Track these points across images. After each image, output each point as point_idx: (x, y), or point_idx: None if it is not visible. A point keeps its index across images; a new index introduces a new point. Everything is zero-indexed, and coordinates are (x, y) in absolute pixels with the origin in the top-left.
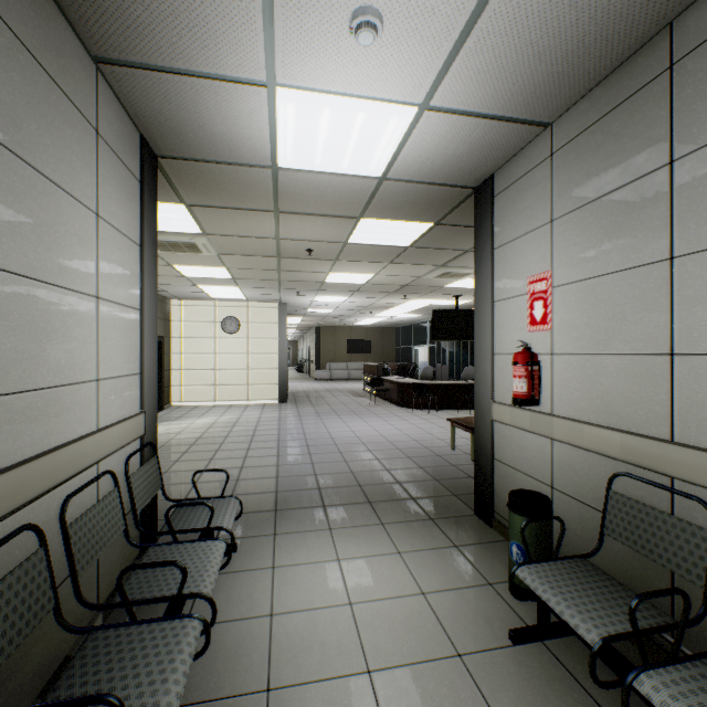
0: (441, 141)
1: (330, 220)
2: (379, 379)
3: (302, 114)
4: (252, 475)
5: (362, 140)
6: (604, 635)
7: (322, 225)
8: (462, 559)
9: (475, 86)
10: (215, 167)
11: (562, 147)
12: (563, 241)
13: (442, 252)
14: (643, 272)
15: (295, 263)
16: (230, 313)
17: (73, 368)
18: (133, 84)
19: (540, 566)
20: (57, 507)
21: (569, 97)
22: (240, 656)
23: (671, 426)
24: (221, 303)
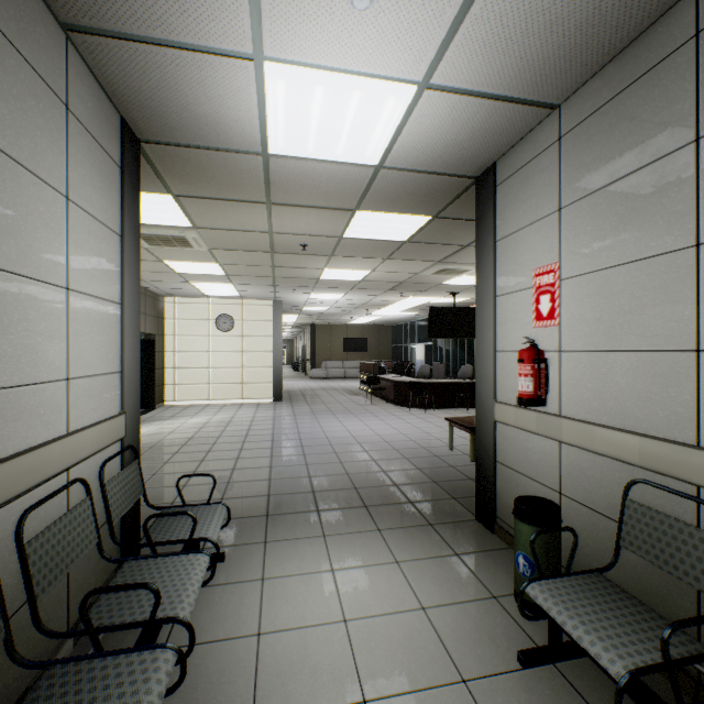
0: (441, 125)
1: (325, 212)
2: (375, 377)
3: (293, 93)
4: (244, 477)
5: (358, 124)
6: (631, 668)
7: (316, 218)
8: (464, 569)
9: (480, 61)
10: (203, 153)
11: (572, 130)
12: (573, 230)
13: (440, 247)
14: (664, 261)
15: (289, 259)
16: (224, 310)
17: (36, 366)
18: (107, 56)
19: (552, 582)
20: (16, 522)
21: (580, 75)
22: (222, 684)
23: (697, 430)
24: (215, 300)
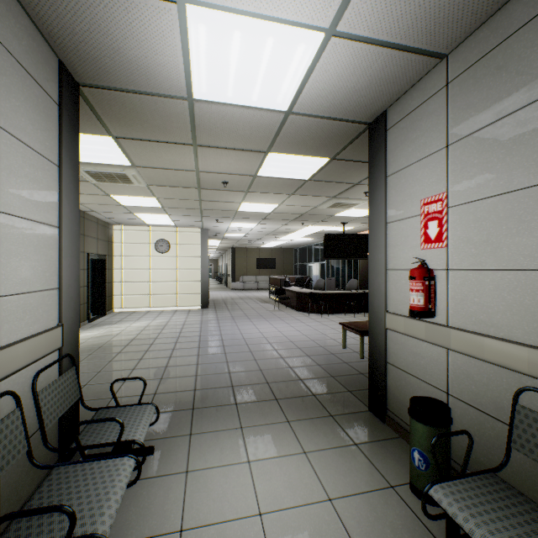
0: (343, 73)
1: (242, 154)
2: (282, 289)
3: (213, 38)
4: (174, 374)
5: (271, 70)
6: None
7: (234, 159)
8: (363, 459)
9: (382, 8)
10: (135, 97)
11: (459, 75)
12: (460, 163)
13: (335, 185)
14: None
15: (213, 194)
16: (162, 236)
17: None
18: None
19: (453, 484)
20: None
21: (469, 24)
22: None
23: None
24: (154, 228)
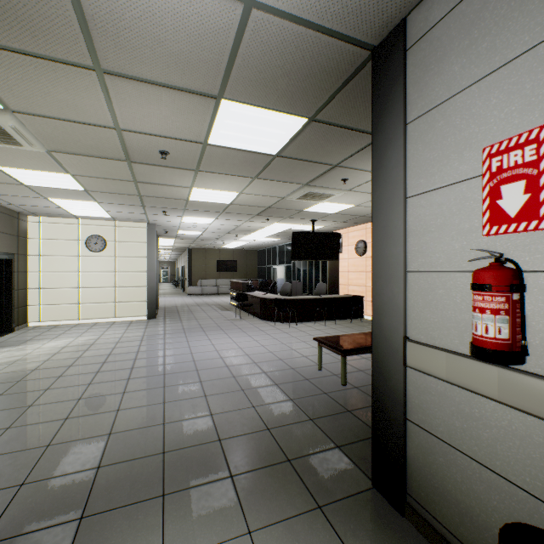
0: None
1: (181, 98)
2: (244, 295)
3: None
4: (74, 433)
5: None
6: None
7: (171, 108)
8: None
9: None
10: None
11: None
12: None
13: (310, 166)
14: None
15: (151, 172)
16: (95, 231)
17: None
18: None
19: None
20: None
21: None
22: None
23: None
24: (85, 221)
